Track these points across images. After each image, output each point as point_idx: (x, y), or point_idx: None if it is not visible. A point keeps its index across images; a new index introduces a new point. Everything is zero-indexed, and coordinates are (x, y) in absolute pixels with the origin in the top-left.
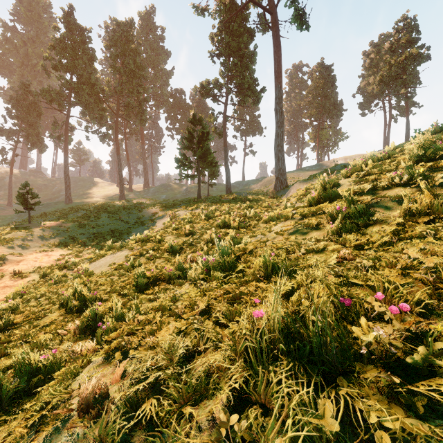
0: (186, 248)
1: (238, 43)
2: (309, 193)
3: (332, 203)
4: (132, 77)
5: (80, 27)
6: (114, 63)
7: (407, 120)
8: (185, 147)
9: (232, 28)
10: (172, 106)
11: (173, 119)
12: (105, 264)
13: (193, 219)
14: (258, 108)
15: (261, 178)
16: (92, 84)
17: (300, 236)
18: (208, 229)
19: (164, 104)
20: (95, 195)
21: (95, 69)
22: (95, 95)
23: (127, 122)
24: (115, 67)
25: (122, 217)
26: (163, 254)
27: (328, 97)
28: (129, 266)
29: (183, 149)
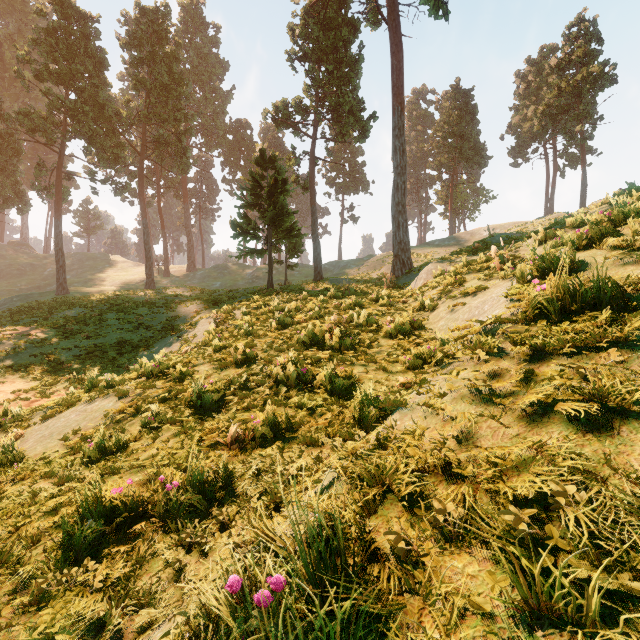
0: (233, 398)
1: (334, 41)
2: (462, 281)
3: (608, 311)
4: (166, 95)
5: (81, 13)
6: (137, 72)
7: (583, 172)
8: (247, 205)
9: (325, 15)
10: (231, 146)
11: (233, 166)
12: (62, 429)
13: (255, 329)
14: (362, 151)
15: (367, 258)
16: (100, 105)
17: (587, 439)
18: (282, 350)
19: (219, 143)
20: (110, 281)
21: (107, 82)
22: (106, 122)
23: (161, 168)
24: (137, 78)
25: (142, 319)
26: (182, 412)
27: (466, 137)
28: (94, 449)
29: (245, 207)
